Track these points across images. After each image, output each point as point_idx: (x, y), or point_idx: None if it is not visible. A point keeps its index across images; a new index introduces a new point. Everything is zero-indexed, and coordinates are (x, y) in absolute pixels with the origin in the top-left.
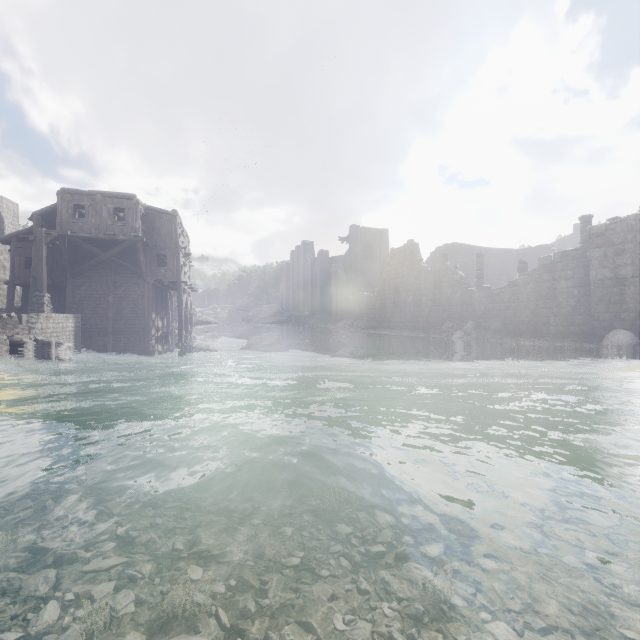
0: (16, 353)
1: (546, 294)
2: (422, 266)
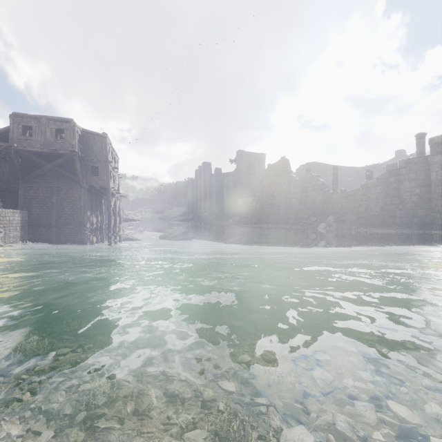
0: None
1: (392, 193)
2: (292, 176)
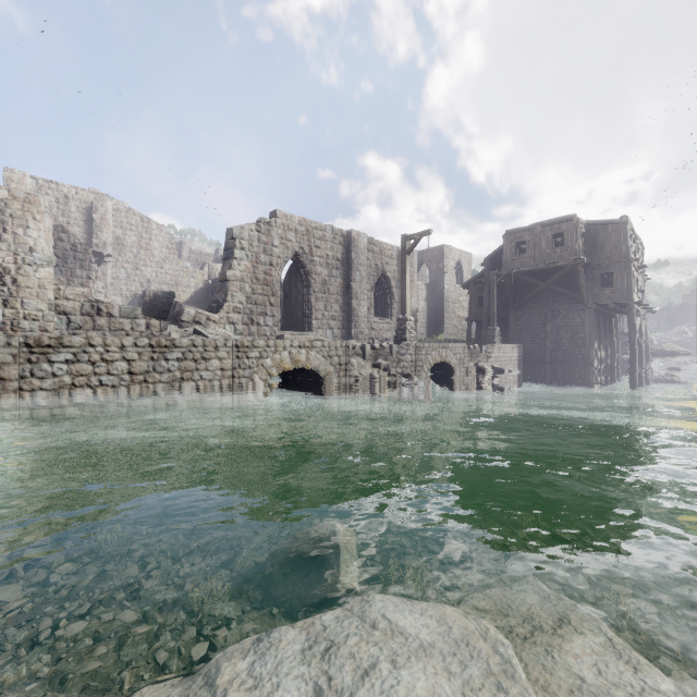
0: (481, 377)
1: None
2: None
